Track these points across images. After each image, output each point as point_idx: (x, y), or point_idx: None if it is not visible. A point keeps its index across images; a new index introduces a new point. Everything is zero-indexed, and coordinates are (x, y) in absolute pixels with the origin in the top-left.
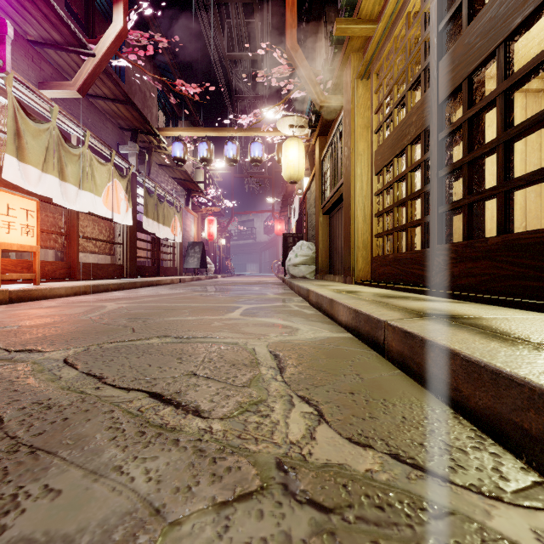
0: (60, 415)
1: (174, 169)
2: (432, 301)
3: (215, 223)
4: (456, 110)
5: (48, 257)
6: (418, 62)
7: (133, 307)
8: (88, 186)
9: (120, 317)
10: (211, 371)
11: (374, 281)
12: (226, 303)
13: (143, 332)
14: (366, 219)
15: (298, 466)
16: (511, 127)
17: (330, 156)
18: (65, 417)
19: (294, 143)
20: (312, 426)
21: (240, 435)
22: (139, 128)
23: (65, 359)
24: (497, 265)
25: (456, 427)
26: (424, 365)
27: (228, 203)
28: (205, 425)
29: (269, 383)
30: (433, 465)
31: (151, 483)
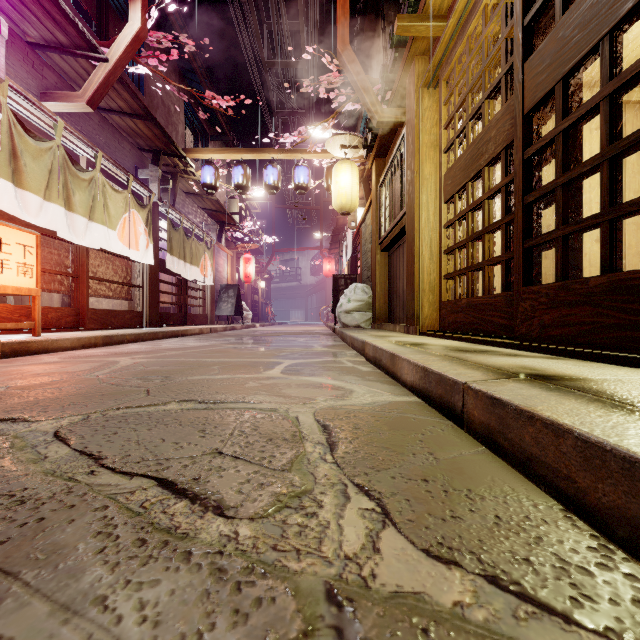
0: (35, 513)
1: (204, 198)
2: (518, 356)
3: (252, 262)
4: (540, 126)
5: (53, 302)
6: (496, 67)
7: (152, 362)
8: (100, 217)
9: (133, 375)
10: (241, 449)
11: (443, 331)
12: (264, 357)
13: (159, 395)
14: (433, 257)
15: (357, 596)
16: (618, 139)
17: (389, 182)
18: (41, 517)
19: (346, 166)
20: (374, 530)
21: (275, 545)
22: (162, 149)
23: (57, 431)
24: (601, 312)
25: (571, 533)
26: (519, 443)
27: (268, 239)
28: (229, 529)
29: (317, 466)
30: (547, 594)
31: (145, 626)
